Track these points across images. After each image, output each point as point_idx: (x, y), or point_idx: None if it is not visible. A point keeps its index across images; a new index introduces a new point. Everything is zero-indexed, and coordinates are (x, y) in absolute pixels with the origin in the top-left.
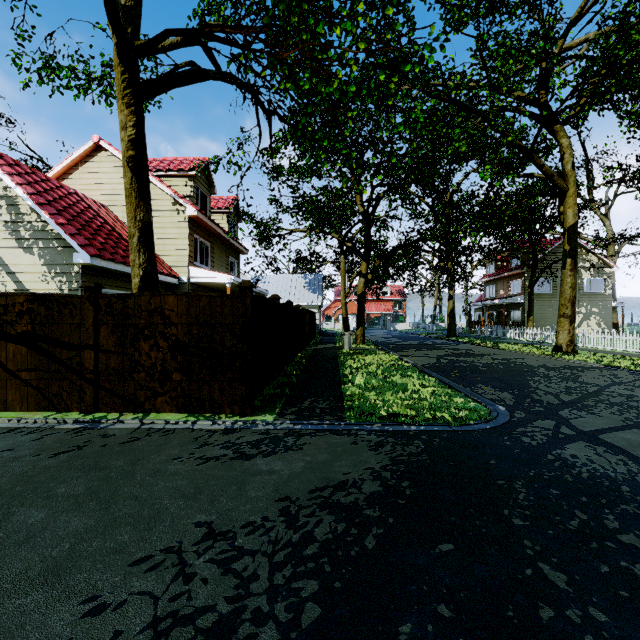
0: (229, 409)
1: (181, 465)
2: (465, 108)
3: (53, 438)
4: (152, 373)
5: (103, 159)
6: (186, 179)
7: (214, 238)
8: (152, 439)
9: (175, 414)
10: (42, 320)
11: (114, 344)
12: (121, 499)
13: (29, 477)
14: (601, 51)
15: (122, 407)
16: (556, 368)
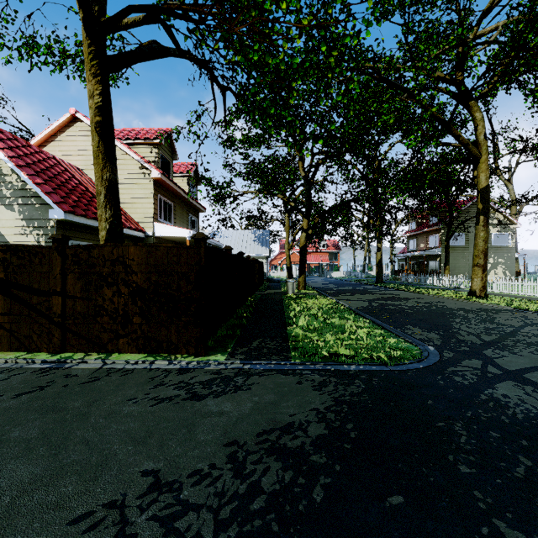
0: (185, 349)
1: (135, 406)
2: (393, 85)
3: (19, 378)
4: (114, 317)
5: (79, 129)
6: (151, 146)
7: (176, 198)
8: (111, 379)
9: (135, 354)
10: (14, 268)
11: (80, 290)
12: (72, 444)
13: None
14: (512, 35)
15: (87, 348)
16: (473, 310)
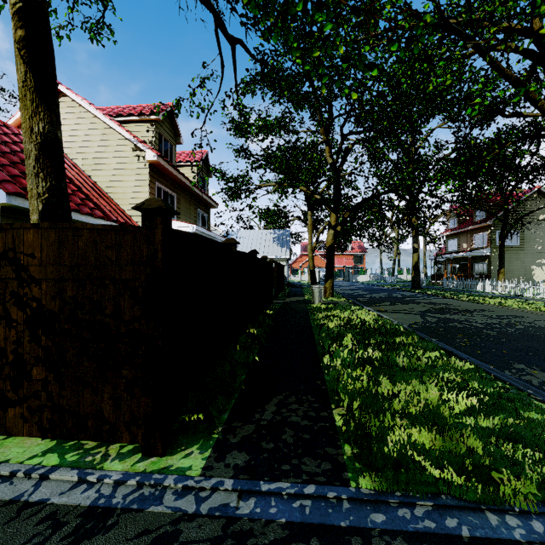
0: (128, 434)
1: None
2: (454, 31)
3: None
4: None
5: (63, 105)
6: (147, 124)
7: (181, 189)
8: None
9: (34, 441)
10: None
11: None
12: None
13: None
14: None
15: None
16: None
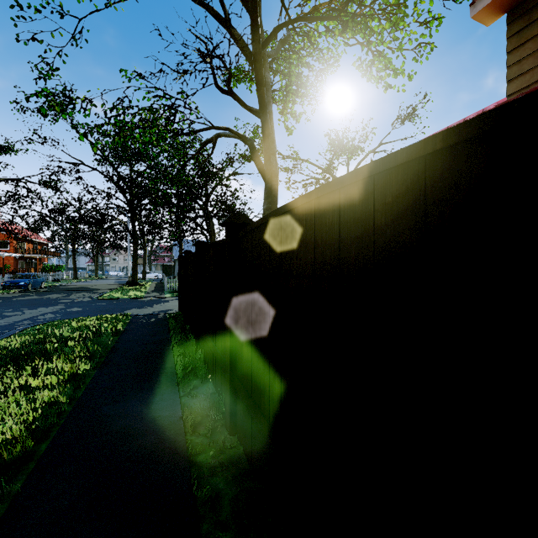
0: None
1: None
2: None
3: None
4: None
5: None
6: None
7: None
8: None
9: None
10: None
11: None
12: None
13: None
14: None
15: None
16: None
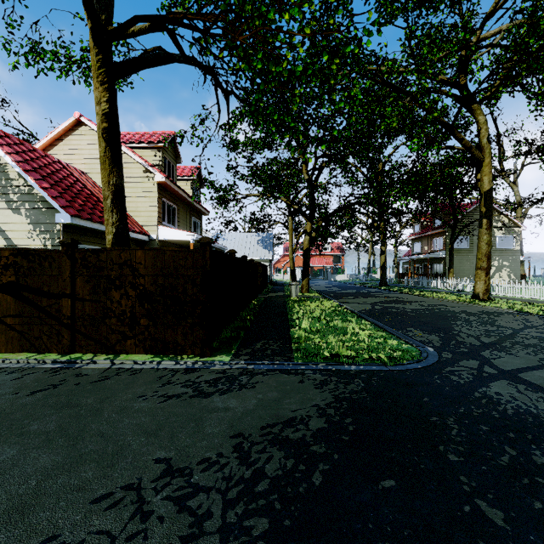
0: (190, 350)
1: (145, 403)
2: (396, 89)
3: (32, 377)
4: (122, 319)
5: (83, 133)
6: (155, 150)
7: (180, 201)
8: (121, 378)
9: (143, 355)
10: (25, 272)
11: (89, 293)
12: (88, 436)
13: (6, 414)
14: (514, 39)
15: (96, 349)
16: (475, 313)
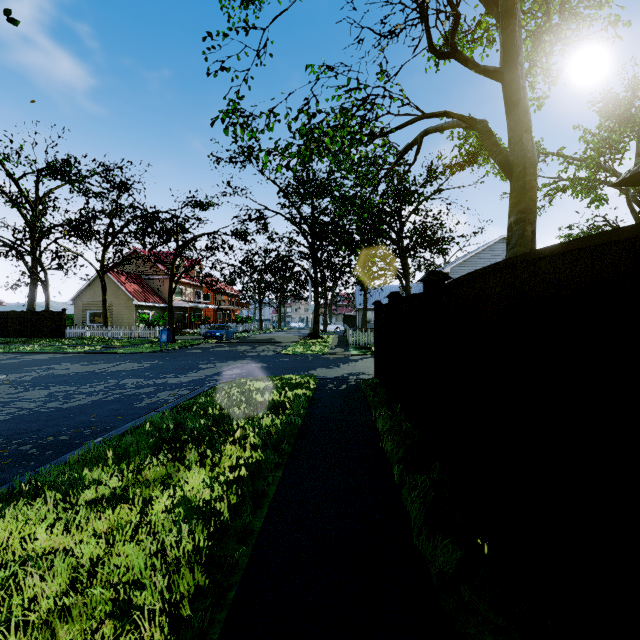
0: None
1: None
2: None
3: None
4: None
5: None
6: None
7: None
8: None
9: None
10: None
11: None
12: None
13: None
14: None
15: None
16: None
